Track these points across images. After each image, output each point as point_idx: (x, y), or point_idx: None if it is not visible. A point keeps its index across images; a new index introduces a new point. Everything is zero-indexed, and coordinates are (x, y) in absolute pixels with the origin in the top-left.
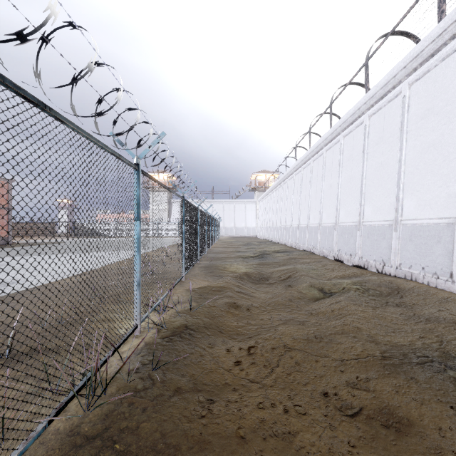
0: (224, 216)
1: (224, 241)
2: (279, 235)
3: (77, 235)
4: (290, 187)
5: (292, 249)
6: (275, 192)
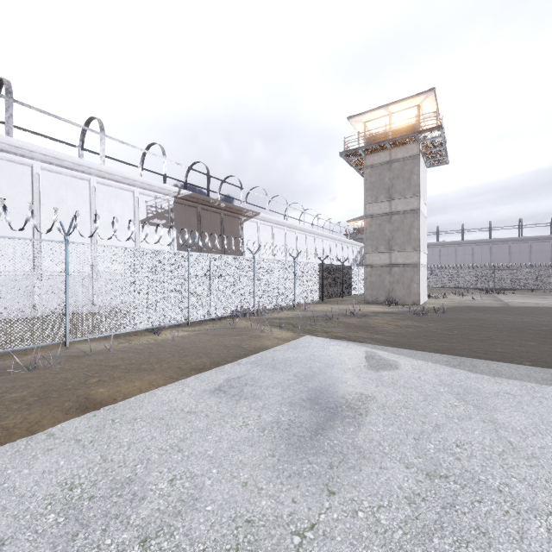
0: None
1: None
2: None
3: None
4: None
5: None
6: None
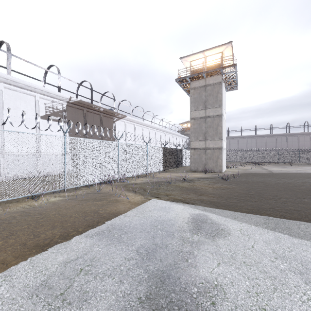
0: None
1: None
2: None
3: None
4: None
5: None
6: None
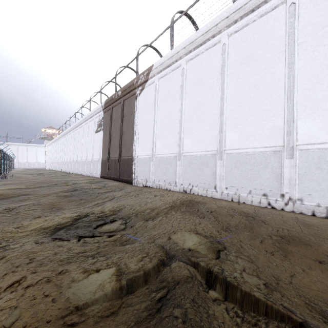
0: (18, 154)
1: (18, 170)
2: (56, 166)
3: None
4: (60, 143)
5: (58, 171)
6: (55, 143)
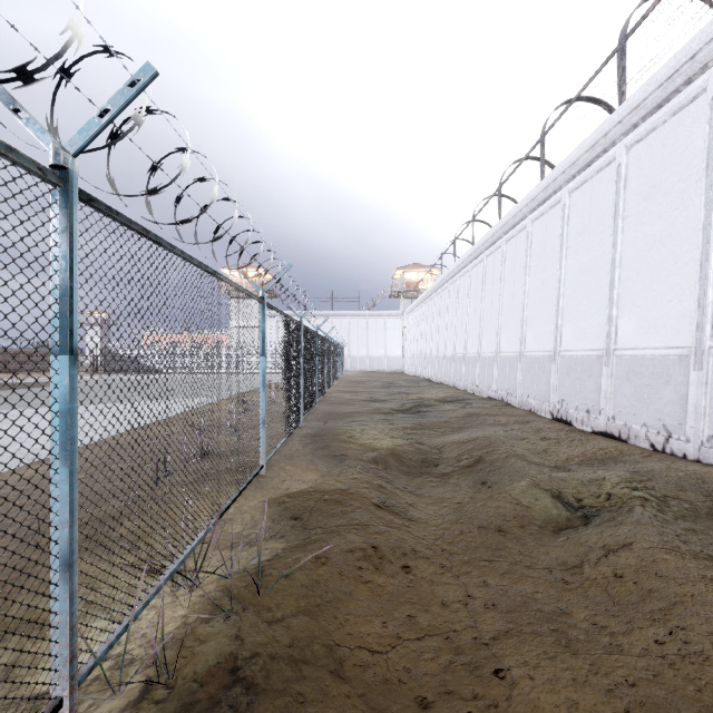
0: (351, 338)
1: (350, 379)
2: (443, 370)
3: (109, 369)
4: (462, 288)
5: (468, 396)
6: (435, 297)
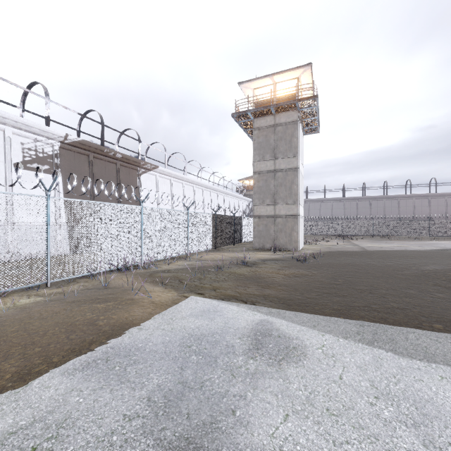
0: None
1: None
2: None
3: None
4: None
5: None
6: None
